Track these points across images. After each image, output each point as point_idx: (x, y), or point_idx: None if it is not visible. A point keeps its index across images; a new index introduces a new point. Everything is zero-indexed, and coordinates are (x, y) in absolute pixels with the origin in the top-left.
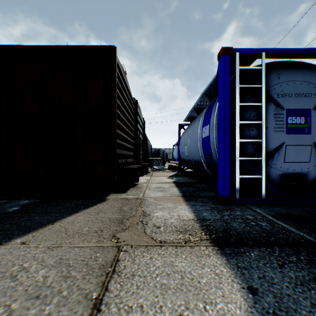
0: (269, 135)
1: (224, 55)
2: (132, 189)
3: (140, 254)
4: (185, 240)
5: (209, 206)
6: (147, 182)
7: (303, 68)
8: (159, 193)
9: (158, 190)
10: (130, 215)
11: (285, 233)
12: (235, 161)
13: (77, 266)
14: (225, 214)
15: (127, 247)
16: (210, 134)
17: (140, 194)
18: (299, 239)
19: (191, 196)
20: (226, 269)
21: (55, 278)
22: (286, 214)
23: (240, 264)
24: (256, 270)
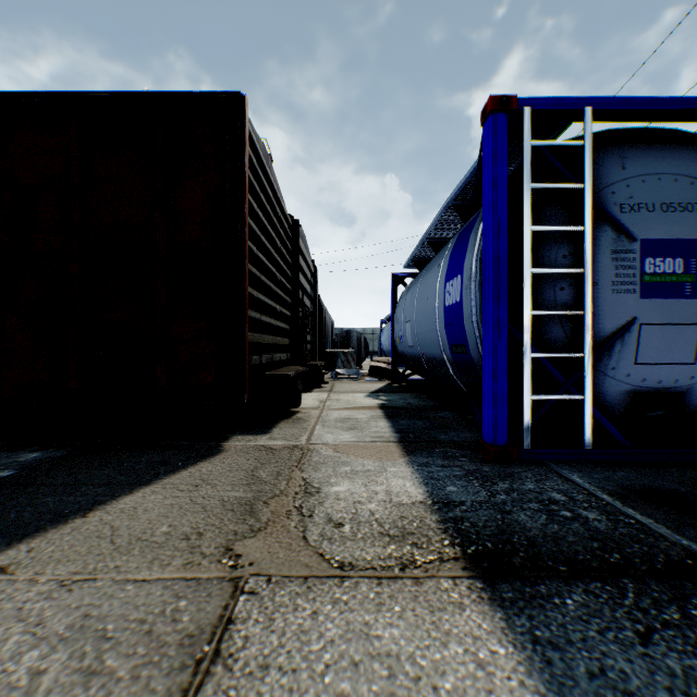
0: (602, 301)
1: (497, 114)
2: (284, 424)
3: (288, 601)
4: (402, 561)
5: (460, 466)
6: (320, 408)
7: (680, 145)
8: (345, 433)
9: (343, 427)
10: (274, 490)
11: (646, 540)
12: (522, 362)
13: (124, 638)
14: (500, 489)
15: (257, 582)
16: (464, 298)
17: (302, 436)
18: (682, 558)
19: (419, 441)
20: (506, 647)
21: (61, 676)
22: (644, 489)
23: (540, 632)
24: (583, 652)
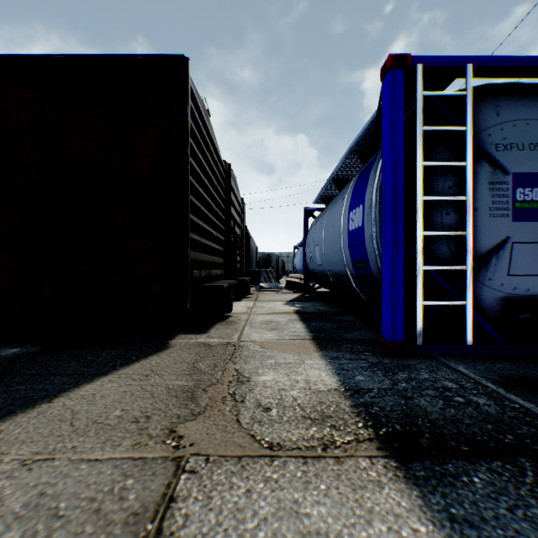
0: (481, 223)
1: (395, 70)
2: (220, 325)
3: (224, 479)
4: (323, 442)
5: (365, 359)
6: (248, 313)
7: None
8: (269, 333)
9: (267, 328)
10: (211, 379)
11: (532, 422)
12: (416, 274)
13: (74, 517)
14: (400, 378)
15: (196, 461)
16: (365, 223)
17: (234, 335)
18: None
19: (329, 339)
20: (426, 525)
21: None
22: (520, 378)
23: (455, 510)
24: (498, 530)
